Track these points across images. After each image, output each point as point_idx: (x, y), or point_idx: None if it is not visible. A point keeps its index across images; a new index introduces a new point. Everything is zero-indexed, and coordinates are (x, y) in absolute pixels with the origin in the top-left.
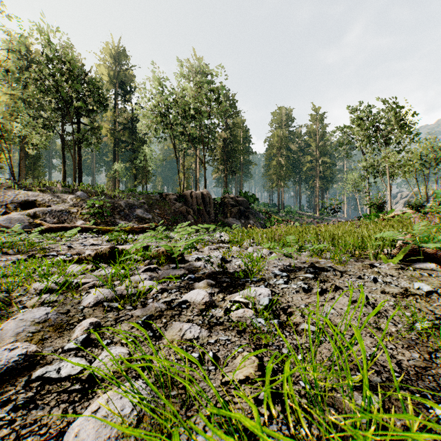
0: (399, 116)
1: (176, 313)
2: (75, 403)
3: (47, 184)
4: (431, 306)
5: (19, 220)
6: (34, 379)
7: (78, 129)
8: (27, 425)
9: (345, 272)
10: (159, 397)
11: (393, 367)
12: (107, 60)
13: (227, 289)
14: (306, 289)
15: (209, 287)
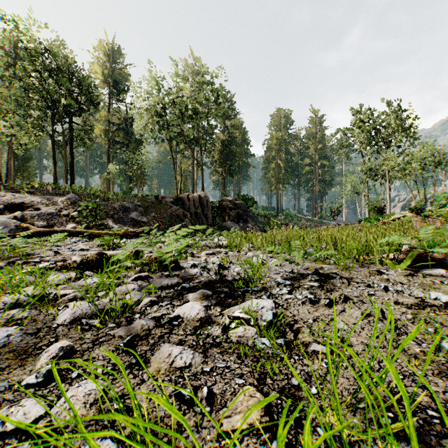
0: (398, 118)
1: (166, 331)
2: None
3: (36, 186)
4: None
5: (5, 223)
6: None
7: (70, 128)
8: None
9: (352, 279)
10: None
11: (428, 403)
12: (101, 58)
13: (225, 301)
14: (313, 300)
15: (205, 298)
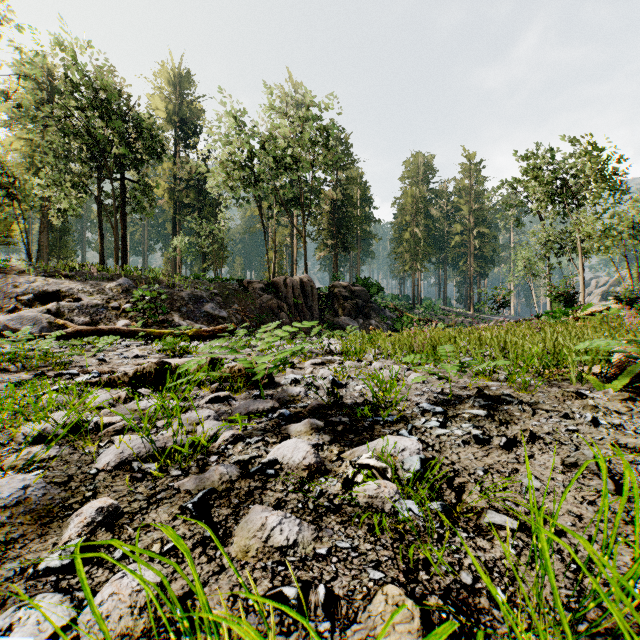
0: (597, 162)
1: (257, 485)
2: None
3: (76, 267)
4: None
5: (34, 319)
6: None
7: (122, 187)
8: None
9: (536, 405)
10: None
11: None
12: (164, 88)
13: (344, 437)
14: (480, 439)
15: (314, 433)
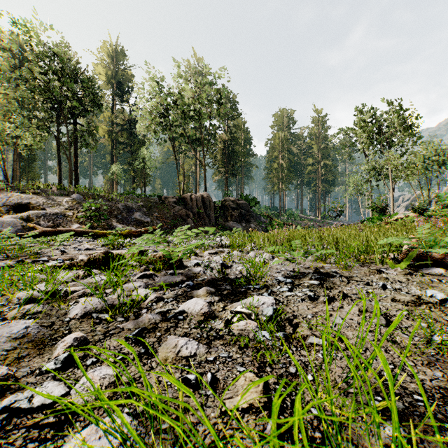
0: (401, 118)
1: (172, 325)
2: (46, 441)
3: (41, 186)
4: (446, 316)
5: (12, 223)
6: None
7: (75, 129)
8: None
9: (351, 278)
10: (147, 433)
11: (415, 389)
12: (105, 59)
13: (227, 298)
14: (312, 297)
15: (209, 295)
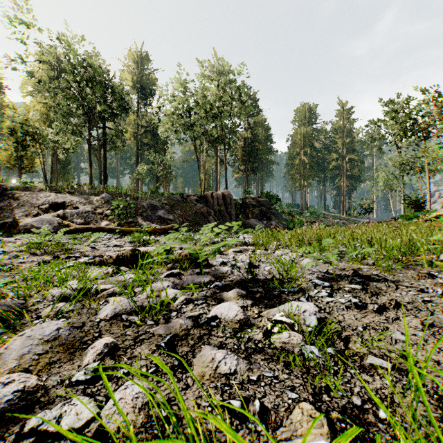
0: (440, 106)
1: (205, 332)
2: None
3: (75, 186)
4: None
5: (49, 221)
6: (26, 432)
7: (104, 133)
8: None
9: (398, 282)
10: None
11: None
12: (131, 65)
13: (260, 302)
14: (359, 305)
15: (240, 298)
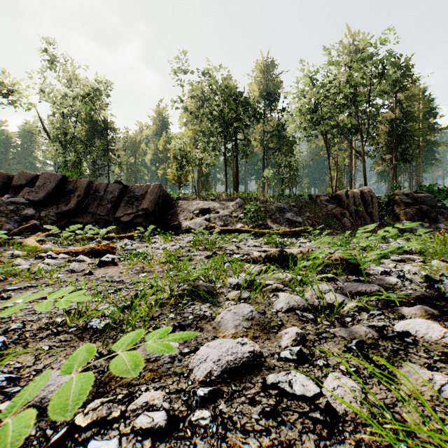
0: None
1: (399, 347)
2: (324, 439)
3: (215, 194)
4: None
5: (200, 223)
6: (269, 385)
7: (236, 145)
8: (284, 444)
9: None
10: None
11: None
12: (258, 76)
13: None
14: None
15: (431, 318)
